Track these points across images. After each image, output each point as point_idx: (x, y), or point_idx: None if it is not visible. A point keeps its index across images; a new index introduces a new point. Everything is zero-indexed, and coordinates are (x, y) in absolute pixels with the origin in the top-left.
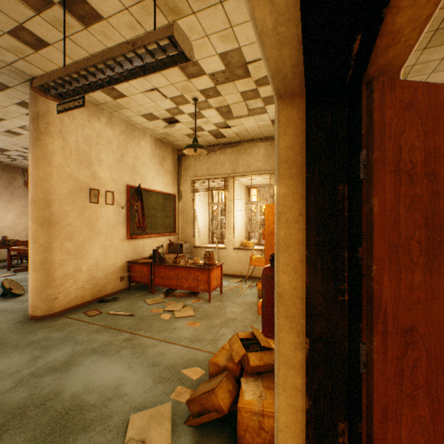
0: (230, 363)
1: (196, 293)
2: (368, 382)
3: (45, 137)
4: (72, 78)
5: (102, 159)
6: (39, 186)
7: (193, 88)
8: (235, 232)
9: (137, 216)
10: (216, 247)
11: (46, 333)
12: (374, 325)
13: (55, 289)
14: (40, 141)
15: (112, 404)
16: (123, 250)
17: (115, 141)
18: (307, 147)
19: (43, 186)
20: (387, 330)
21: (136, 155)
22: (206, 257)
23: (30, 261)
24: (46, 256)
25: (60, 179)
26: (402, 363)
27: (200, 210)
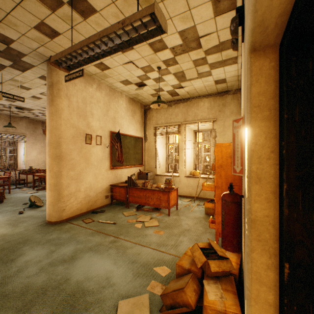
0: (193, 266)
1: (159, 208)
2: None
3: (57, 98)
4: (77, 53)
5: (93, 113)
6: (53, 132)
7: (157, 59)
8: (186, 165)
9: (117, 153)
10: (171, 175)
11: (58, 234)
12: None
13: (63, 203)
14: (54, 101)
15: (104, 291)
16: (107, 177)
17: (102, 101)
18: (287, 91)
19: (55, 132)
20: None
21: (116, 110)
22: (166, 183)
23: (47, 184)
24: (57, 180)
25: (66, 127)
26: None
27: (160, 148)
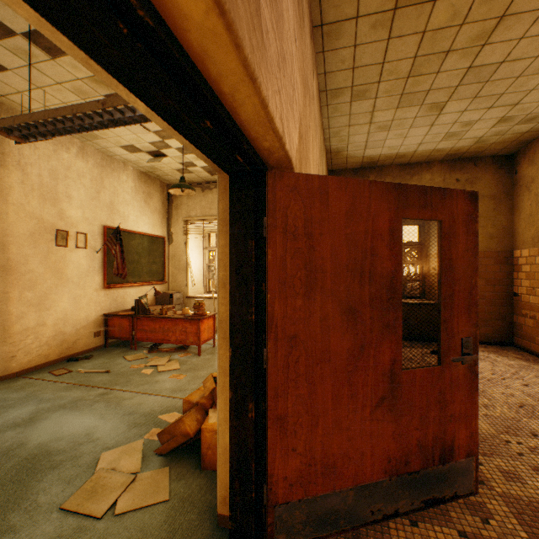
0: (203, 399)
1: (186, 347)
2: (267, 373)
3: None
4: (39, 123)
5: (72, 195)
6: None
7: None
8: None
9: (116, 261)
10: (212, 297)
11: (2, 394)
12: (269, 334)
13: (13, 346)
14: None
15: (82, 447)
16: (98, 301)
17: (88, 175)
18: (231, 213)
19: None
20: (278, 337)
21: (115, 190)
22: (196, 307)
23: None
24: (0, 308)
25: (18, 218)
26: (288, 359)
27: (195, 255)
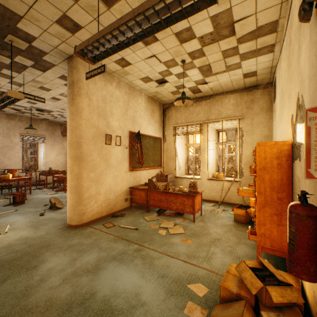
0: (242, 290)
1: (182, 213)
2: None
3: (77, 97)
4: (105, 39)
5: (113, 112)
6: (74, 133)
7: (183, 52)
8: (208, 166)
9: (137, 154)
10: (192, 177)
11: (79, 239)
12: None
13: (84, 206)
14: (74, 100)
15: (135, 311)
16: (126, 179)
17: (121, 99)
18: None
19: (76, 132)
20: None
21: (135, 109)
22: (190, 186)
23: (68, 186)
24: (78, 182)
25: (86, 127)
26: None
27: (180, 149)
